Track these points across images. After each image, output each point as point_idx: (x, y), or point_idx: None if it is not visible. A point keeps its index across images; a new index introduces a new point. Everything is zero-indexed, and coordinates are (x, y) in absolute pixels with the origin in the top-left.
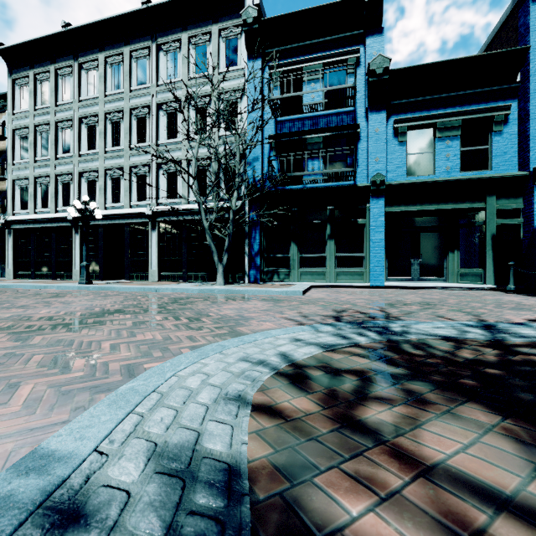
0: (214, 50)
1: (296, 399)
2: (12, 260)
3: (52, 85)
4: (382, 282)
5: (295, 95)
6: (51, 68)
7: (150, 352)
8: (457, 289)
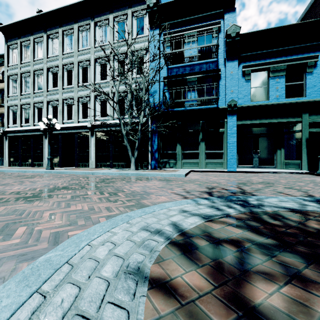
0: (129, 25)
1: (188, 272)
2: (7, 155)
3: (31, 48)
4: (235, 169)
5: (179, 50)
6: (30, 38)
7: (76, 220)
8: (283, 173)
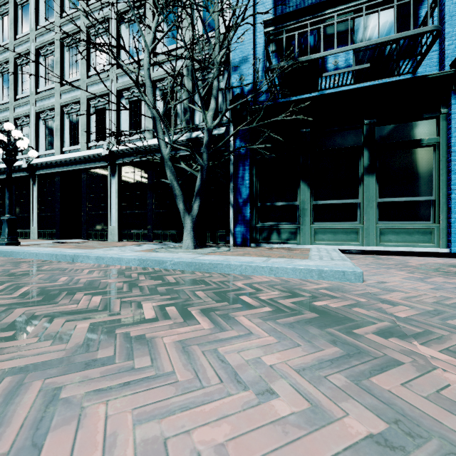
0: None
1: None
2: None
3: (11, 17)
4: None
5: None
6: None
7: None
8: None
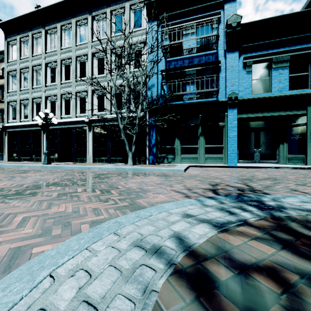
0: (127, 18)
1: None
2: (7, 150)
3: (30, 44)
4: (235, 164)
5: (178, 42)
6: (29, 33)
7: (52, 228)
8: (286, 168)
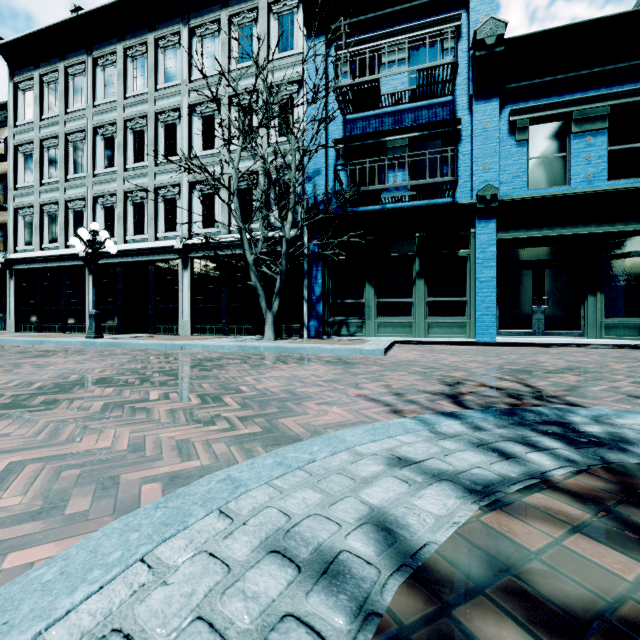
0: (263, 31)
1: None
2: (14, 308)
3: (61, 88)
4: (493, 337)
5: (371, 78)
6: (60, 66)
7: (70, 493)
8: (601, 347)
